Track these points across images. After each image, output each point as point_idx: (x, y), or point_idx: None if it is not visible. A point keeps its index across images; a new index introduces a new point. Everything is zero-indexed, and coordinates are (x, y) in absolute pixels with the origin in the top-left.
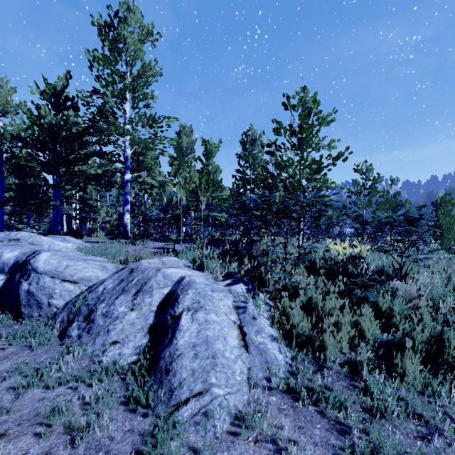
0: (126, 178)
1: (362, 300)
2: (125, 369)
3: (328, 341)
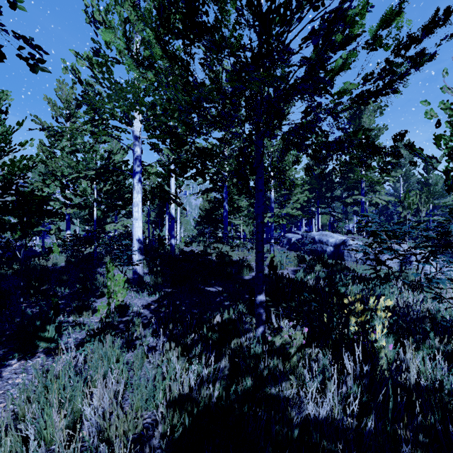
0: (362, 200)
1: None
2: None
3: None
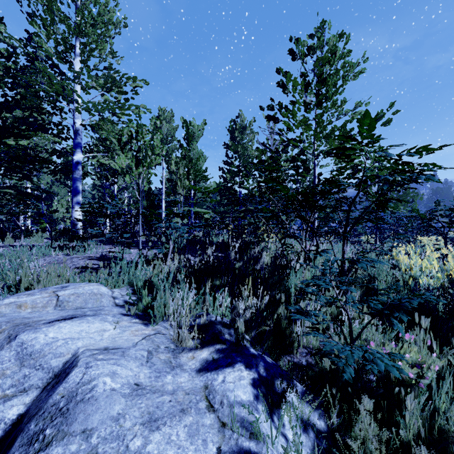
0: (75, 159)
1: None
2: None
3: None
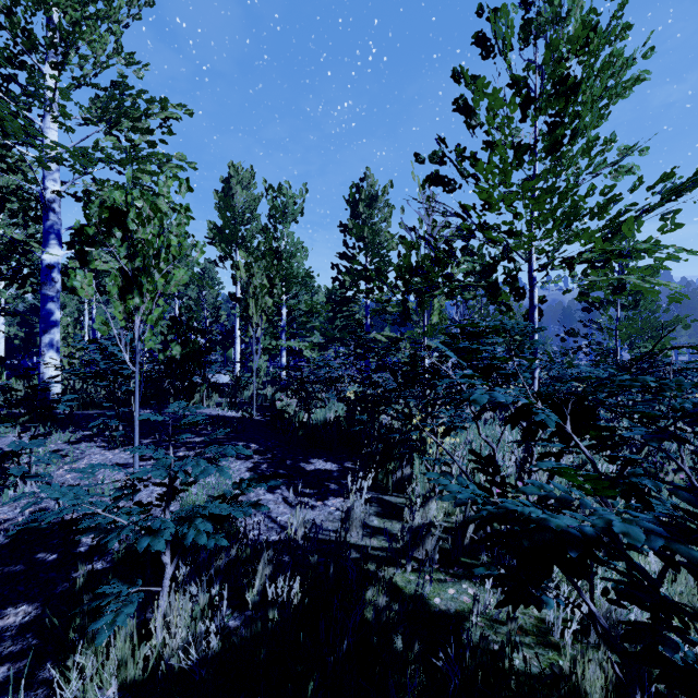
0: (46, 260)
1: None
2: None
3: None
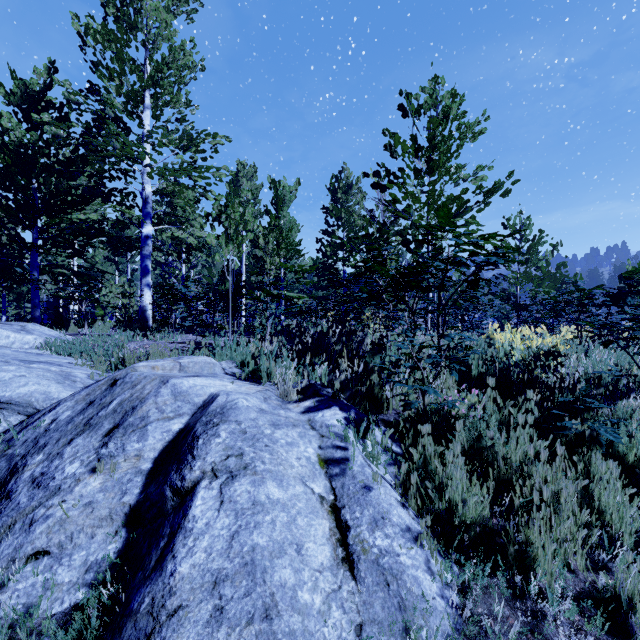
0: (144, 233)
1: (587, 441)
2: (46, 632)
3: (539, 543)
